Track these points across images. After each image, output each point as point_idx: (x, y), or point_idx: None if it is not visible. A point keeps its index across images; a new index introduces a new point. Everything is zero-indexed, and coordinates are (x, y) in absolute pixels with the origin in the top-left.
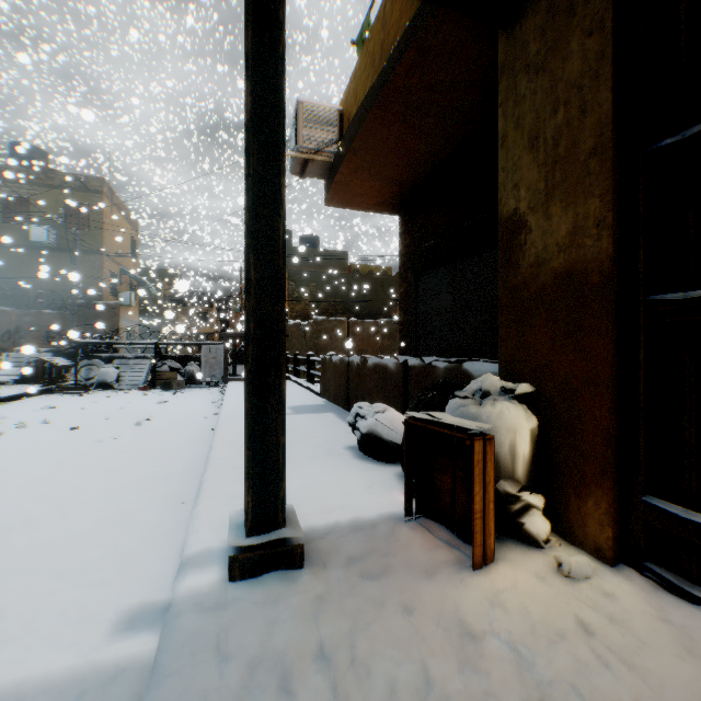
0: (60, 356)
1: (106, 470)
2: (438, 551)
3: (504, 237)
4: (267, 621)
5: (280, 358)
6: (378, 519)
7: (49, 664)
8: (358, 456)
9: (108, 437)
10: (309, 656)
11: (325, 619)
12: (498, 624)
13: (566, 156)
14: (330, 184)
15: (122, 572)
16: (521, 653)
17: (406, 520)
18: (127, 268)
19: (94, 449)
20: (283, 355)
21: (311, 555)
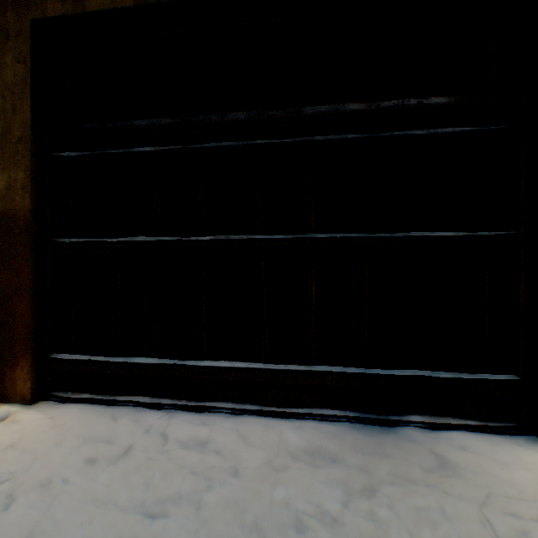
0: None
1: None
2: None
3: None
4: None
5: None
6: None
7: None
8: None
9: None
10: None
11: None
12: None
13: (6, 134)
14: None
15: None
16: None
17: None
18: None
19: None
20: None
21: None
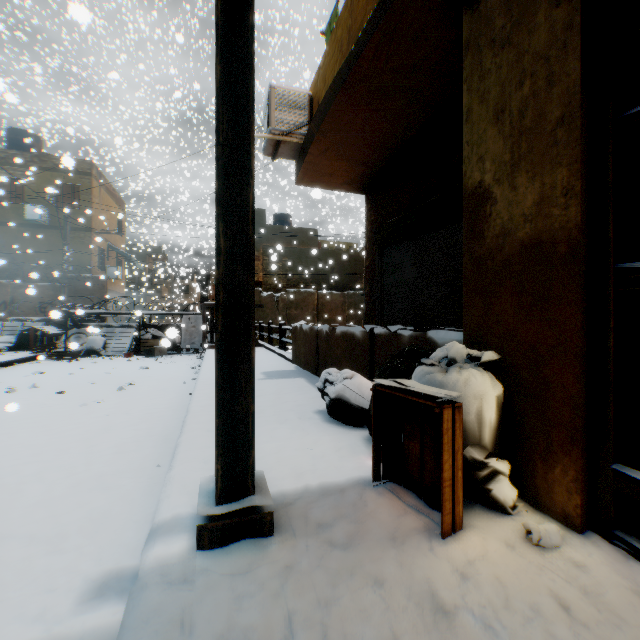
0: (51, 325)
1: (88, 433)
2: (407, 517)
3: (469, 208)
4: (235, 595)
5: (250, 326)
6: (347, 484)
7: (13, 638)
8: (327, 420)
9: (92, 401)
10: (277, 636)
11: (294, 592)
12: (471, 598)
13: (533, 127)
14: (300, 164)
15: (94, 537)
16: (497, 631)
17: (374, 485)
18: (114, 244)
19: (78, 413)
20: (252, 323)
21: (281, 522)
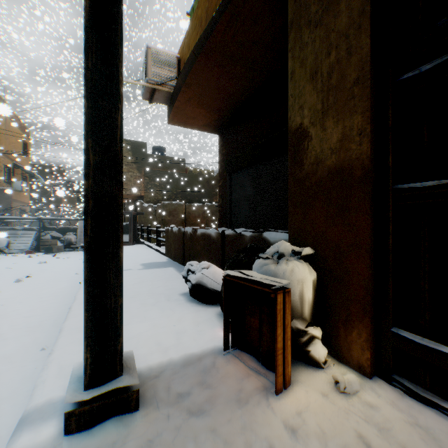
0: None
1: None
2: (249, 379)
3: (292, 143)
4: None
5: (118, 231)
6: (203, 354)
7: None
8: (190, 300)
9: None
10: None
11: None
12: None
13: (337, 85)
14: (171, 108)
15: None
16: None
17: (225, 353)
18: (20, 163)
19: None
20: (120, 228)
21: (146, 395)
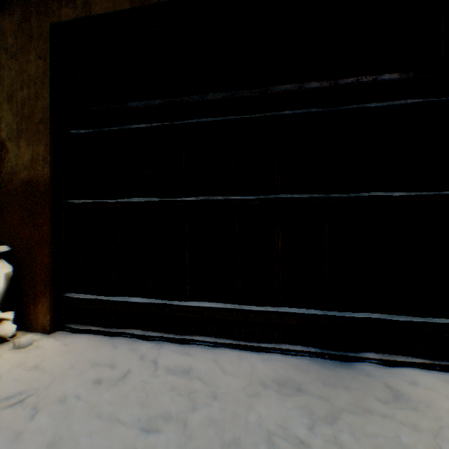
0: None
1: None
2: None
3: None
4: None
5: None
6: None
7: None
8: None
9: None
10: None
11: None
12: None
13: (30, 116)
14: None
15: None
16: None
17: None
18: None
19: None
20: None
21: None
